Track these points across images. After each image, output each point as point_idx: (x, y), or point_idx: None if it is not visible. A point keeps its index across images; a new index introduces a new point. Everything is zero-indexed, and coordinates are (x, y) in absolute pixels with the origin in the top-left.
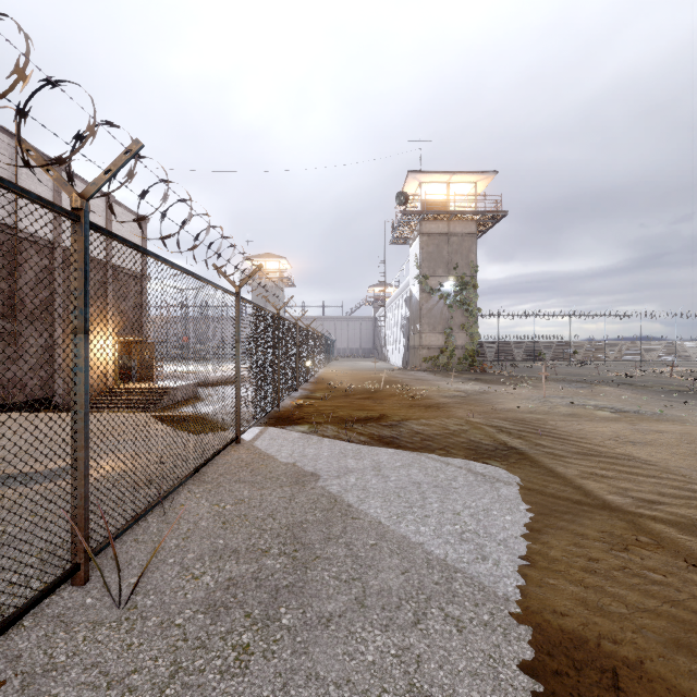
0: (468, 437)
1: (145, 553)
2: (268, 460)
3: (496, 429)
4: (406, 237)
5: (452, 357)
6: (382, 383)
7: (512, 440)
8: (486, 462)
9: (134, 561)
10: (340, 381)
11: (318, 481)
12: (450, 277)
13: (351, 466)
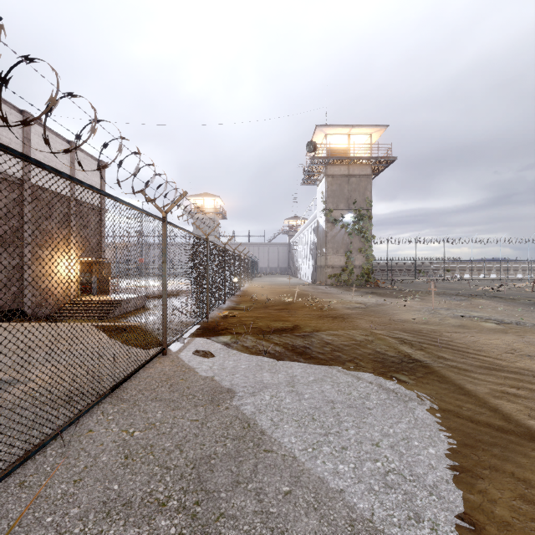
0: (374, 349)
1: (23, 507)
2: (189, 373)
3: (398, 341)
4: (314, 179)
5: (351, 275)
6: (295, 296)
7: (415, 352)
8: (394, 376)
9: (5, 520)
10: (261, 294)
11: (233, 400)
12: (350, 210)
13: (266, 381)
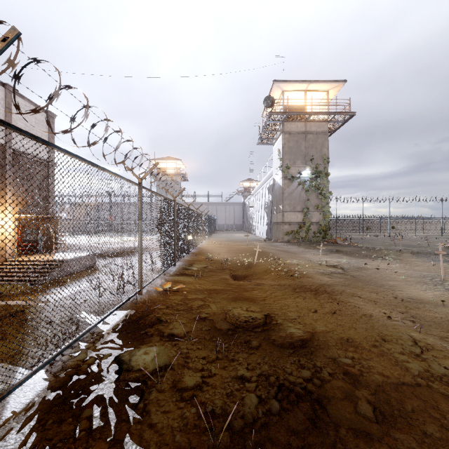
0: None
1: None
2: None
3: None
4: (270, 138)
5: (308, 231)
6: (256, 257)
7: None
8: None
9: None
10: (217, 253)
11: None
12: (307, 167)
13: None
